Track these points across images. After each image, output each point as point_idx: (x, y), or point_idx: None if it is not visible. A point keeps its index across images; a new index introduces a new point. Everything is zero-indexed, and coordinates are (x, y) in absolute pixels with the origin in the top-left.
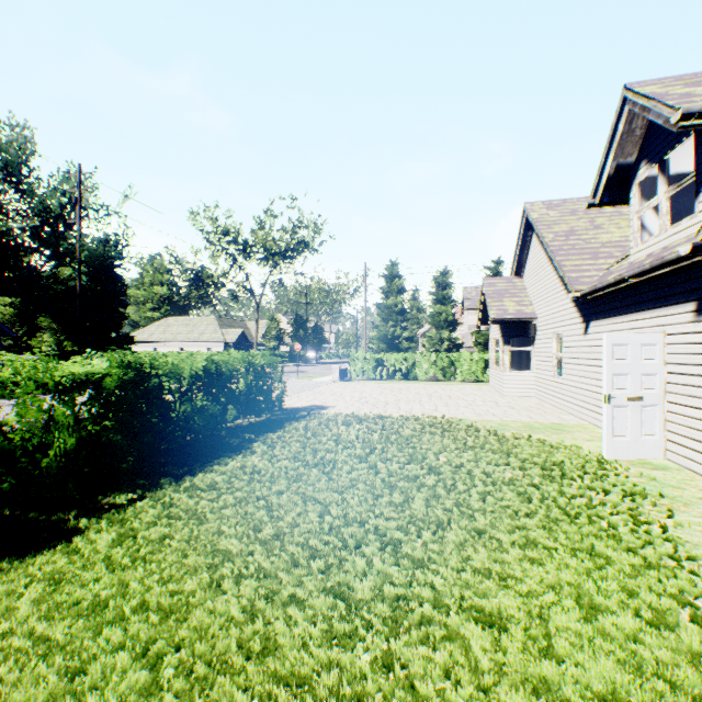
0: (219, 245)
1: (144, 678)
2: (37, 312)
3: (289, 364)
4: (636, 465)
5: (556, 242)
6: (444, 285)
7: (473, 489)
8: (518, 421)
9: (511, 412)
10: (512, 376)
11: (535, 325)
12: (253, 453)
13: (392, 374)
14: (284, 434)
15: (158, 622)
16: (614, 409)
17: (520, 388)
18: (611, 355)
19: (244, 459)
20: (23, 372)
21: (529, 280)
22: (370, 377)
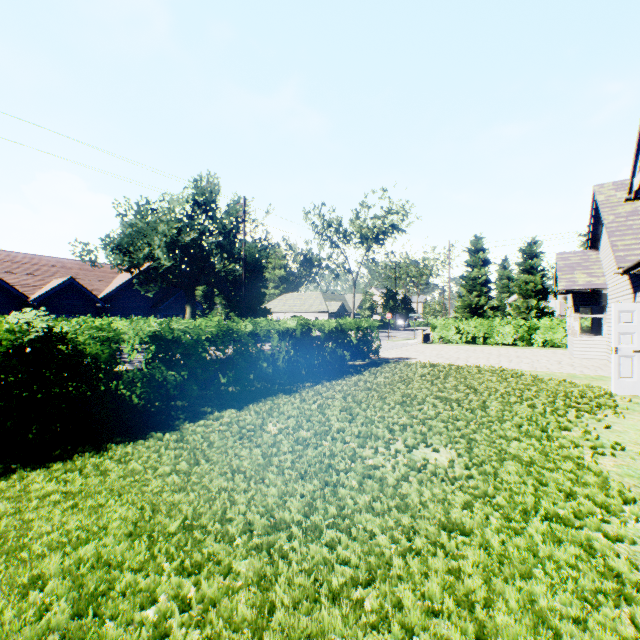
0: (325, 235)
1: (343, 416)
2: (218, 294)
3: (380, 331)
4: (636, 398)
5: (614, 224)
6: (532, 255)
7: (492, 396)
8: (565, 373)
9: (566, 368)
10: (582, 341)
11: (606, 294)
12: (364, 376)
13: (470, 339)
14: (381, 369)
15: (342, 408)
16: (621, 358)
17: (590, 352)
18: (618, 319)
19: (359, 376)
20: (271, 326)
21: (602, 253)
22: (450, 341)
